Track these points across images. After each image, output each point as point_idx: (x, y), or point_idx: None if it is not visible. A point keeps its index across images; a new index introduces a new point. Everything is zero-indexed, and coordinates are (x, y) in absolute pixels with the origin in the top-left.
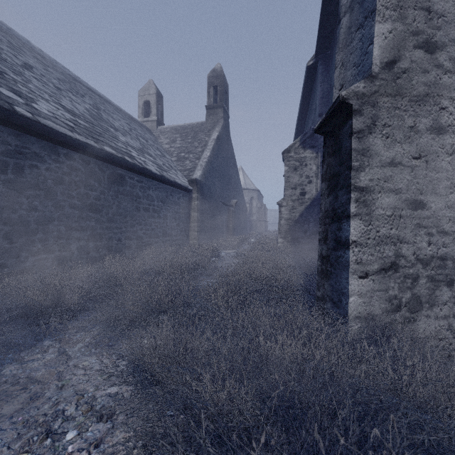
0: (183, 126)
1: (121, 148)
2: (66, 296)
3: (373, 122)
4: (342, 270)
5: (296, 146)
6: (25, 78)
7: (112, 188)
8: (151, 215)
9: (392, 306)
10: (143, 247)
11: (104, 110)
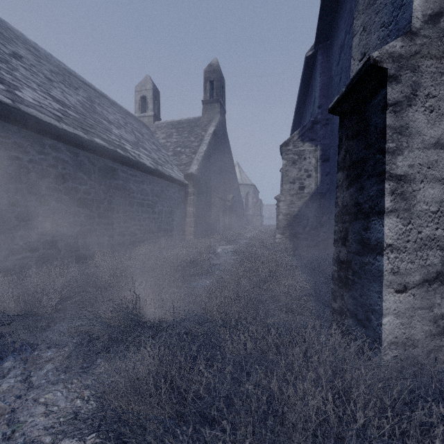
0: (179, 121)
1: (113, 141)
2: (41, 302)
3: (413, 91)
4: (371, 281)
5: (294, 139)
6: (11, 66)
7: (103, 182)
8: (146, 210)
9: (437, 328)
10: (137, 243)
11: (99, 103)
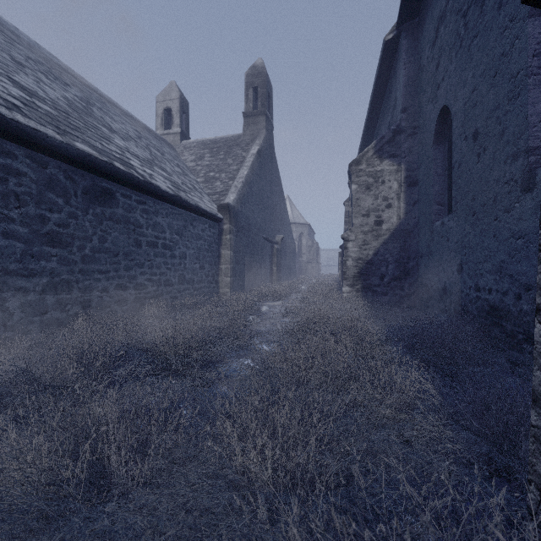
0: (213, 140)
1: (111, 152)
2: None
3: None
4: None
5: (368, 156)
6: None
7: (92, 210)
8: (160, 253)
9: None
10: (147, 299)
11: (101, 108)
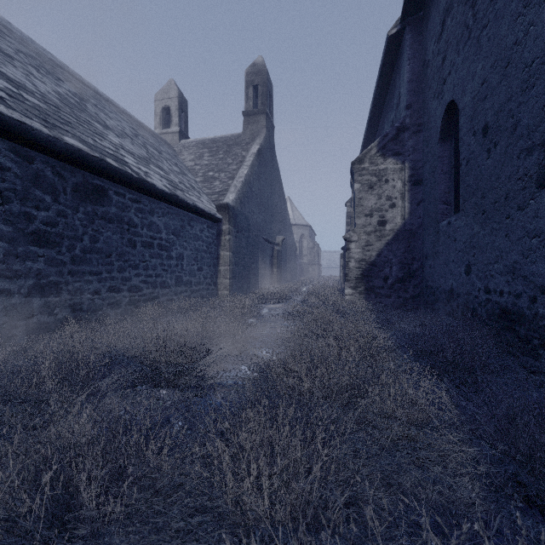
0: (213, 139)
1: (104, 148)
2: None
3: None
4: None
5: (371, 154)
6: None
7: (82, 208)
8: (156, 254)
9: None
10: (142, 302)
11: (96, 104)
